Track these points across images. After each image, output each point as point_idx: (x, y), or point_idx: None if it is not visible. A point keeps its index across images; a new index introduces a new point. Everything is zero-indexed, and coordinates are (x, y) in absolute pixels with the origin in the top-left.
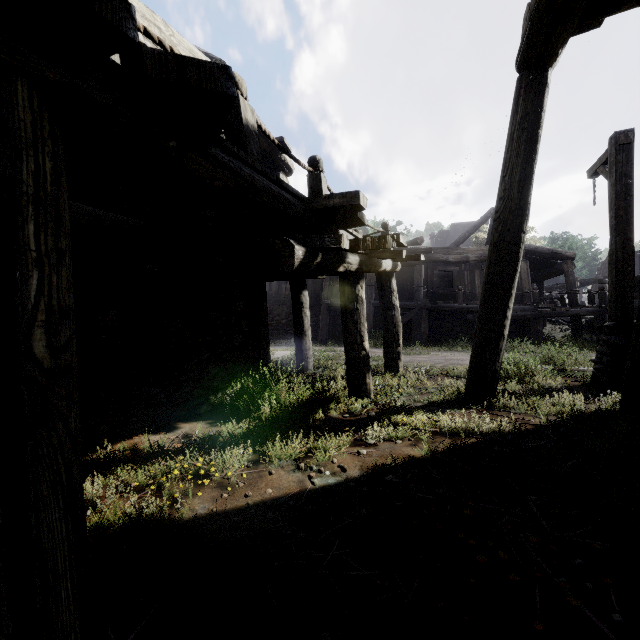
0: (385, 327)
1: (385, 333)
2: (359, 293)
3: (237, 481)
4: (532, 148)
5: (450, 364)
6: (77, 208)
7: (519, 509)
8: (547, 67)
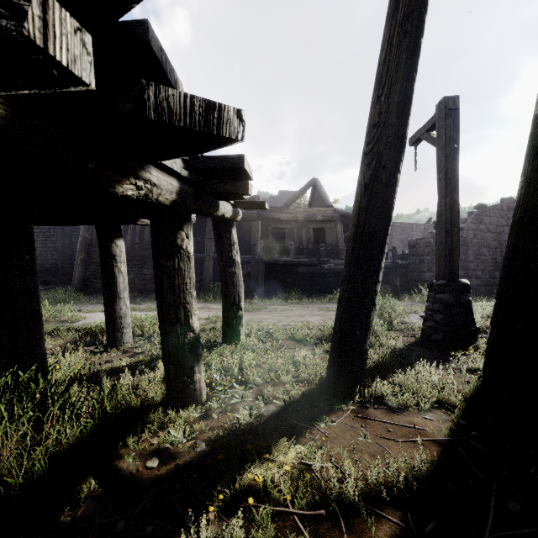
0: (224, 287)
1: (224, 294)
2: (183, 244)
3: None
4: (414, 61)
5: (291, 322)
6: None
7: None
8: None
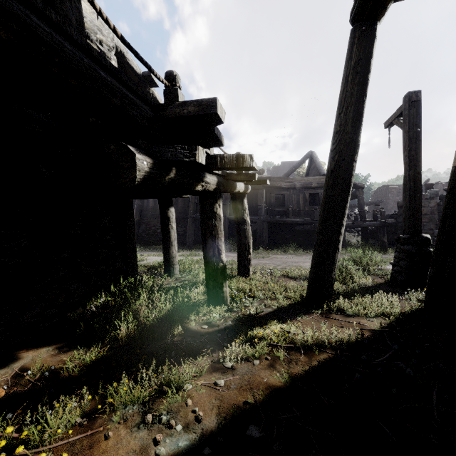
0: (238, 238)
1: (238, 243)
2: (217, 211)
3: None
4: (363, 90)
5: (287, 266)
6: None
7: None
8: (376, 20)
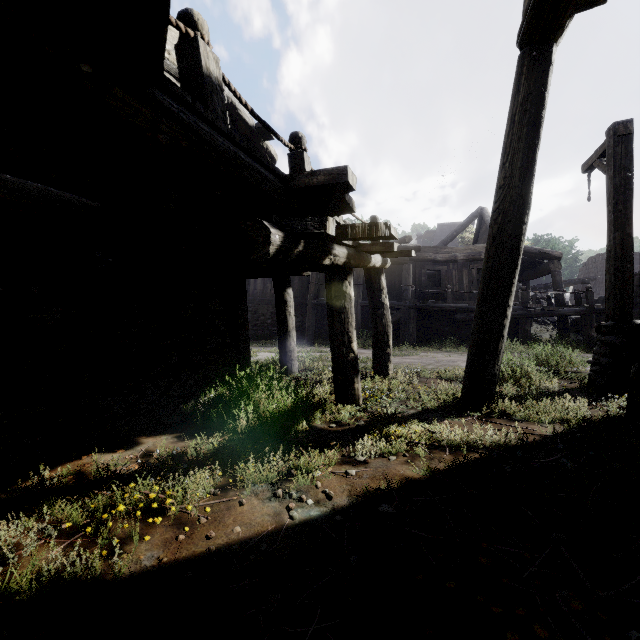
0: (374, 327)
1: (374, 333)
2: (347, 290)
3: (199, 516)
4: (535, 132)
5: (441, 365)
6: (2, 181)
7: (546, 553)
8: (552, 42)
